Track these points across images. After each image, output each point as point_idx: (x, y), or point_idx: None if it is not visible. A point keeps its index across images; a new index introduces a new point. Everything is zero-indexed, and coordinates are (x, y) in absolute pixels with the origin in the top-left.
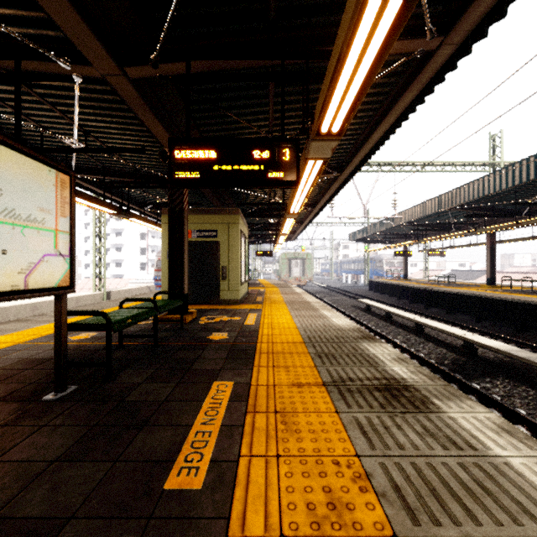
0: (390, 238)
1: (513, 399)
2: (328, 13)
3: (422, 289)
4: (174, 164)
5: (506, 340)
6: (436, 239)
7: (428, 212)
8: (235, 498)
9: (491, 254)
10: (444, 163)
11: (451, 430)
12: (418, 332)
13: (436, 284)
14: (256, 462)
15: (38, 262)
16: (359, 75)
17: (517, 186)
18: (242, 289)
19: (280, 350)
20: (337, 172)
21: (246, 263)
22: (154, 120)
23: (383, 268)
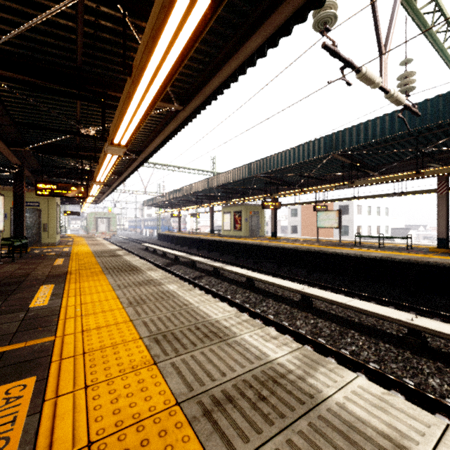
0: (168, 206)
1: (176, 269)
2: (99, 143)
3: (180, 237)
4: (37, 189)
5: (199, 256)
6: (186, 209)
7: (179, 195)
8: (69, 264)
9: (212, 218)
10: (189, 168)
11: (121, 257)
12: (163, 256)
13: (190, 234)
14: (73, 262)
15: (0, 223)
16: (103, 177)
17: (209, 188)
18: (57, 237)
19: (81, 254)
20: (118, 176)
21: (59, 221)
22: (14, 157)
23: (171, 225)
